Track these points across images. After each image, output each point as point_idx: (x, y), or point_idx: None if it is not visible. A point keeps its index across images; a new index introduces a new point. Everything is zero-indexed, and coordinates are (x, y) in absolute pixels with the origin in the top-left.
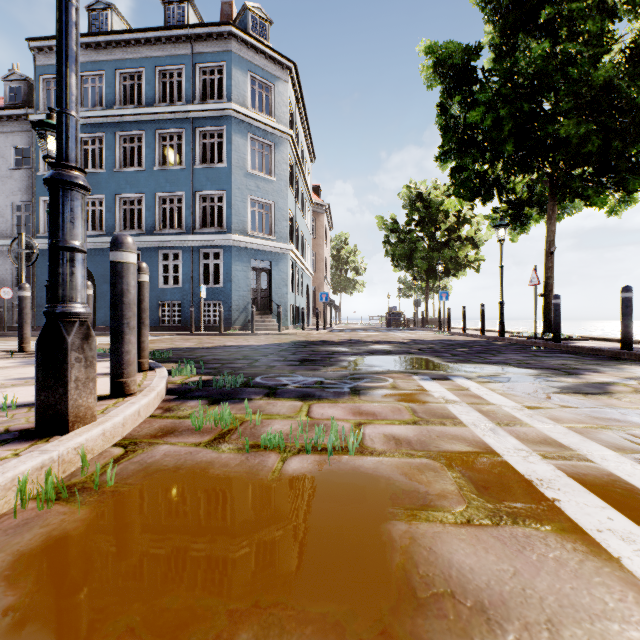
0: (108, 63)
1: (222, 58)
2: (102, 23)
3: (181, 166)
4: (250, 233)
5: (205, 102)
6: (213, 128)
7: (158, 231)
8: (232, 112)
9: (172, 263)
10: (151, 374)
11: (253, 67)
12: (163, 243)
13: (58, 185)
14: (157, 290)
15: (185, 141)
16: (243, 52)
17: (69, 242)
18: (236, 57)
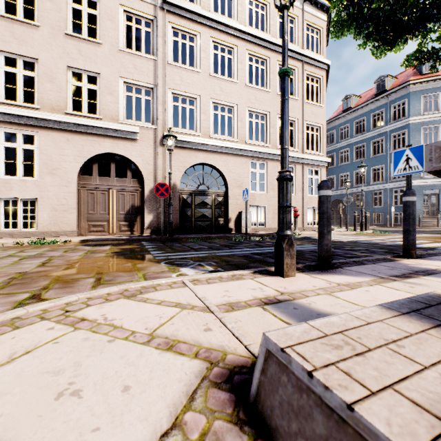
0: (350, 120)
1: (404, 98)
2: (347, 103)
3: (382, 153)
4: (422, 177)
5: (395, 121)
6: (399, 132)
7: (371, 183)
8: (410, 121)
9: (378, 196)
10: (369, 230)
11: (424, 91)
12: (374, 188)
13: (361, 211)
14: (371, 208)
15: (384, 142)
16: (417, 88)
17: (362, 215)
18: (412, 93)
